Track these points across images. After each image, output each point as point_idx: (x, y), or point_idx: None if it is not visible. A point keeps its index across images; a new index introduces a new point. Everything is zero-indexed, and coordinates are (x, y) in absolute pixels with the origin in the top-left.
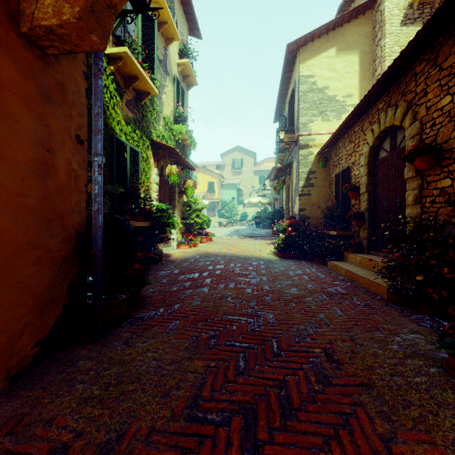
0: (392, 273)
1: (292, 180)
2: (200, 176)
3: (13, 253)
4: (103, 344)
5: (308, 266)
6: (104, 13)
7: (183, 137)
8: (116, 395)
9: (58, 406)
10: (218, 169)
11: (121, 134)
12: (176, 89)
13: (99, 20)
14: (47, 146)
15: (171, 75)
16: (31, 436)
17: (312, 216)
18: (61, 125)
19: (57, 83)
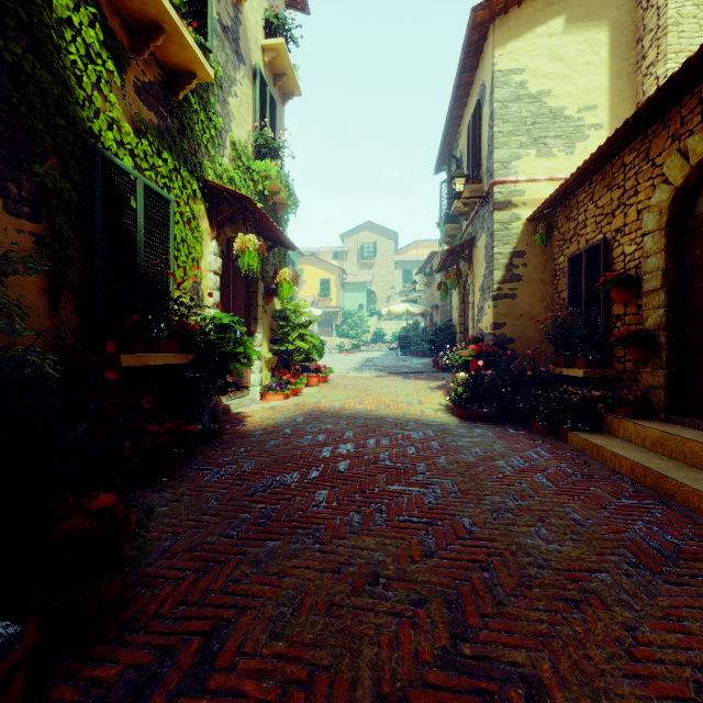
0: None
1: (475, 271)
2: (307, 270)
3: None
4: None
5: (528, 442)
6: None
7: (272, 187)
8: None
9: None
10: (337, 259)
11: (119, 152)
12: (259, 94)
13: None
14: None
15: (249, 65)
16: None
17: (518, 337)
18: None
19: None
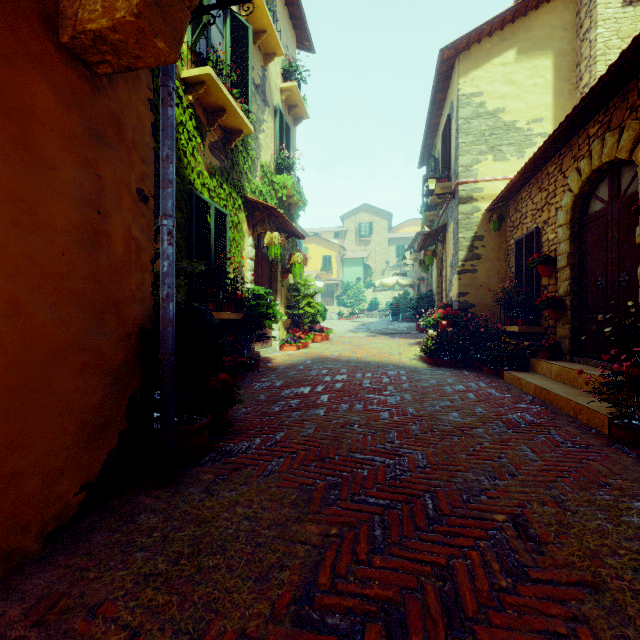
0: (619, 394)
1: (447, 251)
2: (311, 248)
3: (49, 358)
4: (174, 490)
5: (474, 378)
6: (175, 7)
7: (288, 193)
8: (189, 573)
9: (107, 584)
10: (337, 238)
11: (202, 190)
12: (279, 126)
13: (168, 17)
14: (98, 205)
15: (272, 106)
16: (67, 631)
17: (478, 303)
18: (117, 175)
19: (111, 115)
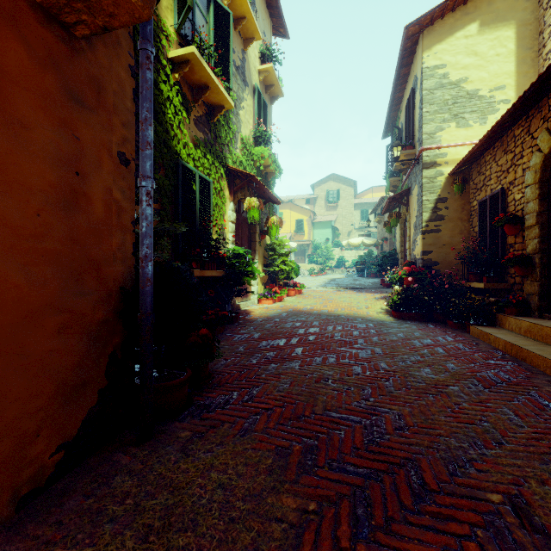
0: None
1: (411, 213)
2: (286, 213)
3: (23, 319)
4: (152, 448)
5: (440, 332)
6: None
7: (265, 163)
8: None
9: None
10: (308, 204)
11: (188, 160)
12: (257, 103)
13: None
14: (76, 166)
15: (251, 86)
16: None
17: (442, 261)
18: (97, 138)
19: (90, 79)
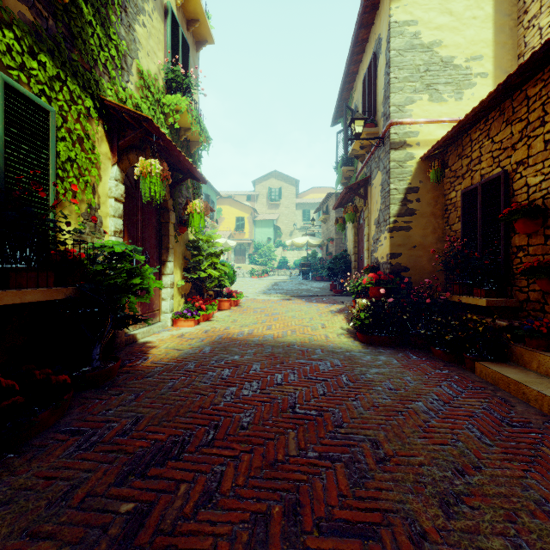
0: None
1: (370, 207)
2: (225, 209)
3: None
4: None
5: (435, 371)
6: None
7: (184, 123)
8: None
9: None
10: (249, 201)
11: None
12: (171, 32)
13: None
14: None
15: (160, 2)
16: None
17: (412, 266)
18: None
19: None
